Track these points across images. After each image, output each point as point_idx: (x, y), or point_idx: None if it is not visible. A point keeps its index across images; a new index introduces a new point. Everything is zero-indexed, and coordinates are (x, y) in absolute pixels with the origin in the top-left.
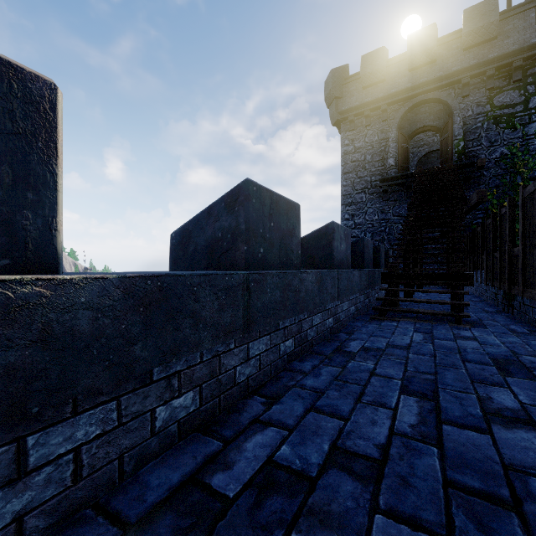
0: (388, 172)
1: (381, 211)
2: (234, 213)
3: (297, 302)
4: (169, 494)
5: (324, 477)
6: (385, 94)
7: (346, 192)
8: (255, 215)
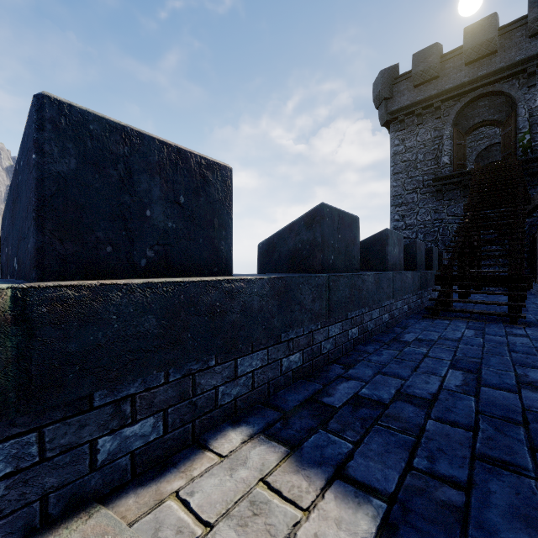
0: (442, 170)
1: (434, 211)
2: (312, 229)
3: (360, 299)
4: (298, 405)
5: (393, 405)
6: (439, 91)
7: (396, 192)
8: (328, 230)
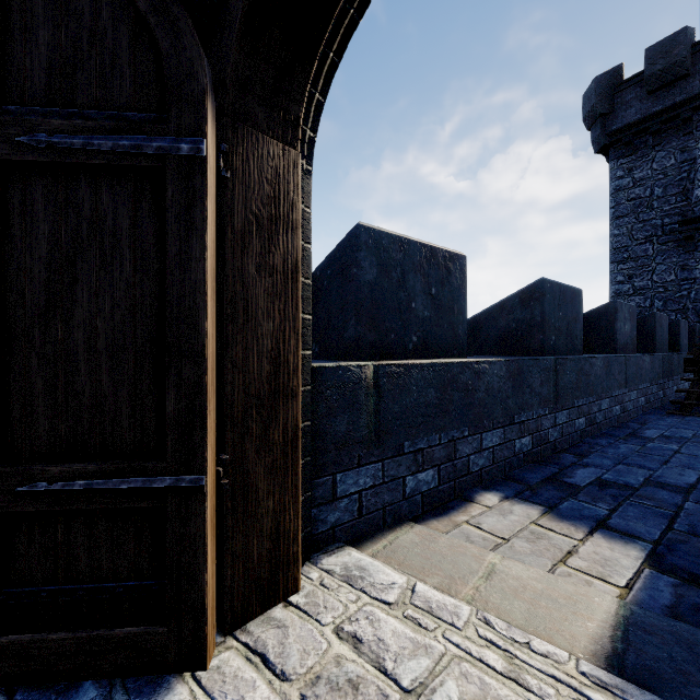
0: (694, 209)
1: (681, 267)
2: (529, 307)
3: (588, 385)
4: (537, 483)
5: (643, 490)
6: (689, 95)
7: (618, 244)
8: (549, 308)
